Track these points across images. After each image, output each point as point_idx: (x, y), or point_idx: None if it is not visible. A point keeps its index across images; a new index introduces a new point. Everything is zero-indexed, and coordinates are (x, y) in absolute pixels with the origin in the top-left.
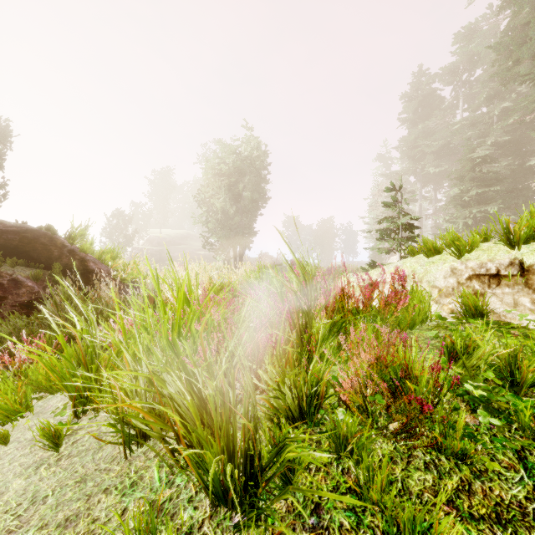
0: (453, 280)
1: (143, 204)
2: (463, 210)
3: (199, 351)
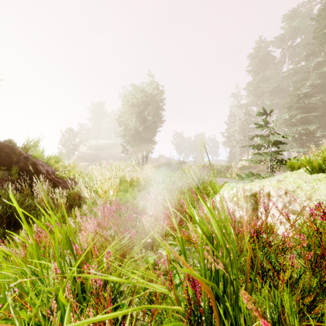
0: None
1: (85, 124)
2: (292, 128)
3: None
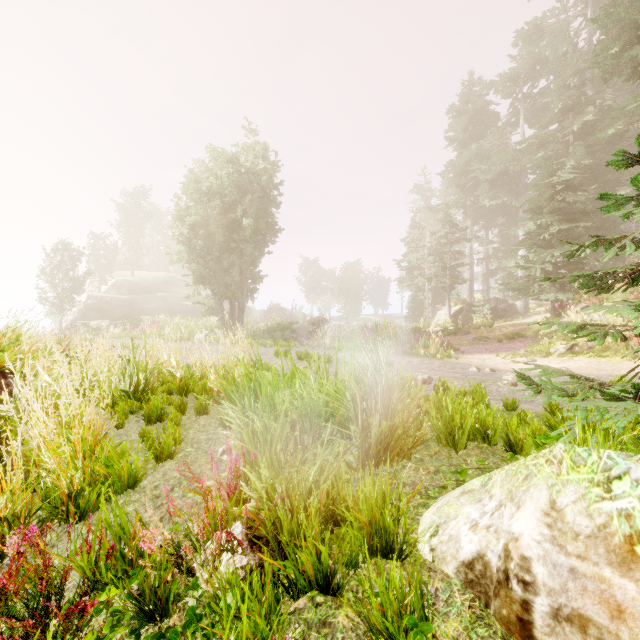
0: None
1: (106, 236)
2: (544, 251)
3: None
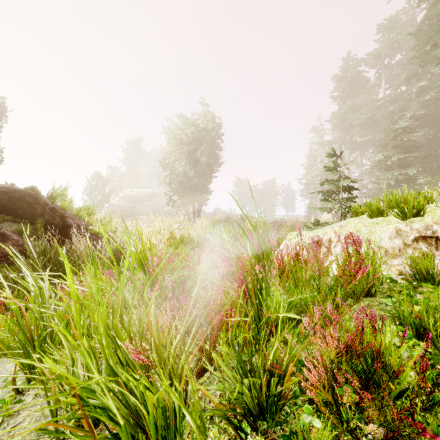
0: (399, 241)
1: (118, 168)
2: (387, 173)
3: (151, 321)
